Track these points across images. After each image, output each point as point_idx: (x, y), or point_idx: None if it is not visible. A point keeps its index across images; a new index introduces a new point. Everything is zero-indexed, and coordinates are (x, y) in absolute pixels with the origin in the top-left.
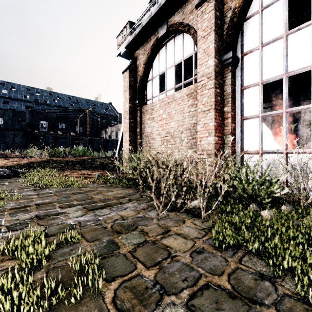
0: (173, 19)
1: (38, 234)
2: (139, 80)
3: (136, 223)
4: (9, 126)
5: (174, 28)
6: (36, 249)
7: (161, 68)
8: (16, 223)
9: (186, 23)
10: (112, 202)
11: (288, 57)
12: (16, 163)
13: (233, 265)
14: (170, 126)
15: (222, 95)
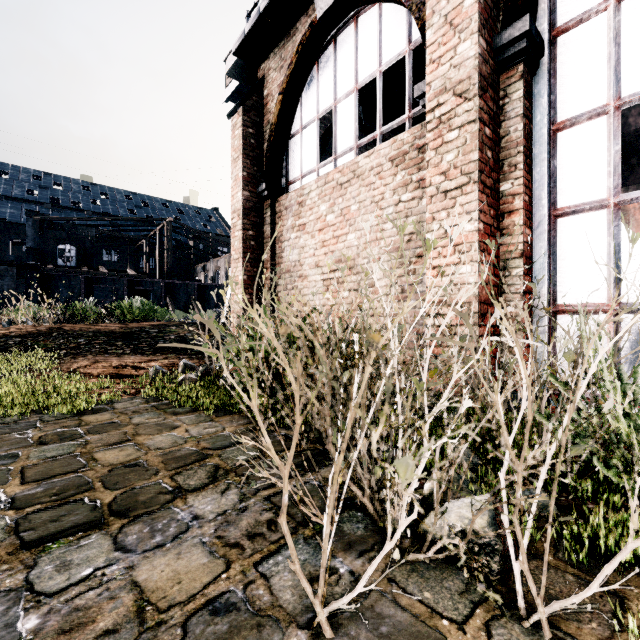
0: None
1: None
2: (269, 134)
3: None
4: None
5: None
6: None
7: (322, 101)
8: None
9: None
10: (147, 484)
11: None
12: None
13: None
14: (346, 245)
15: (495, 146)
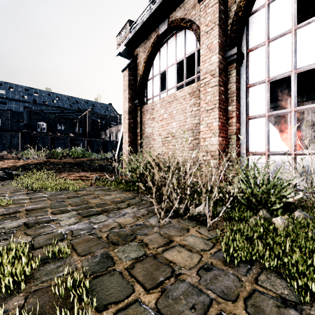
0: (175, 15)
1: (21, 248)
2: (139, 79)
3: (134, 231)
4: (7, 127)
5: (176, 24)
6: (14, 268)
7: (161, 66)
8: (1, 232)
9: (188, 19)
10: (109, 207)
11: (297, 52)
12: (11, 164)
13: (249, 286)
14: (171, 127)
15: (226, 93)
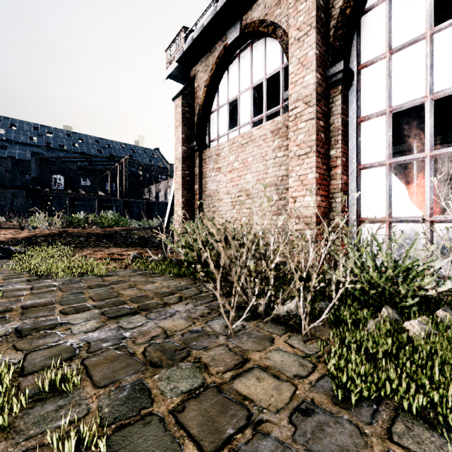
0: (250, 16)
1: None
2: (198, 111)
3: (188, 343)
4: (8, 182)
5: (252, 29)
6: None
7: (231, 92)
8: None
9: (270, 21)
10: (151, 302)
11: (434, 68)
12: (10, 236)
13: (378, 445)
14: (245, 181)
15: (327, 130)
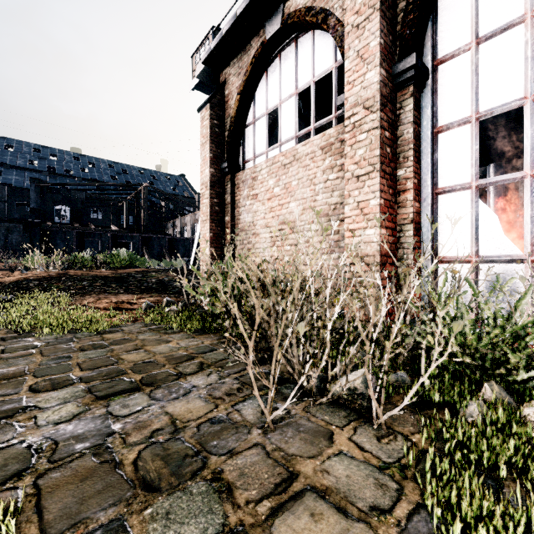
0: (295, 3)
1: None
2: (230, 124)
3: (205, 443)
4: (2, 214)
5: (297, 19)
6: None
7: (270, 100)
8: None
9: (320, 7)
10: (160, 371)
11: None
12: None
13: None
14: (288, 211)
15: (393, 144)
